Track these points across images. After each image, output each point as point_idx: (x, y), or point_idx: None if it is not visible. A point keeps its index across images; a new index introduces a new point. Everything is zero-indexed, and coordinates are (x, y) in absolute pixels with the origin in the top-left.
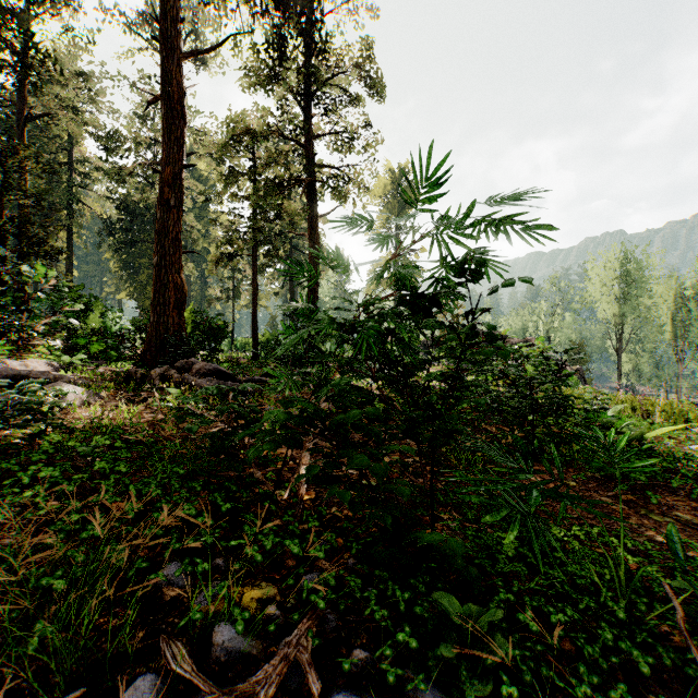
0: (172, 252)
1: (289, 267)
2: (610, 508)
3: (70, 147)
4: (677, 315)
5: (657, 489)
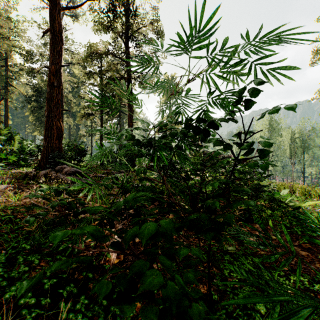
0: (55, 110)
1: (119, 121)
2: (300, 255)
3: (7, 58)
4: (292, 145)
5: (317, 238)
